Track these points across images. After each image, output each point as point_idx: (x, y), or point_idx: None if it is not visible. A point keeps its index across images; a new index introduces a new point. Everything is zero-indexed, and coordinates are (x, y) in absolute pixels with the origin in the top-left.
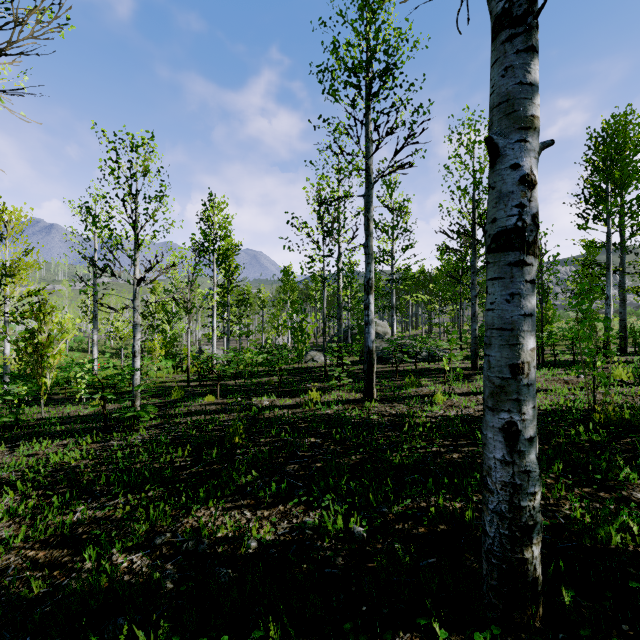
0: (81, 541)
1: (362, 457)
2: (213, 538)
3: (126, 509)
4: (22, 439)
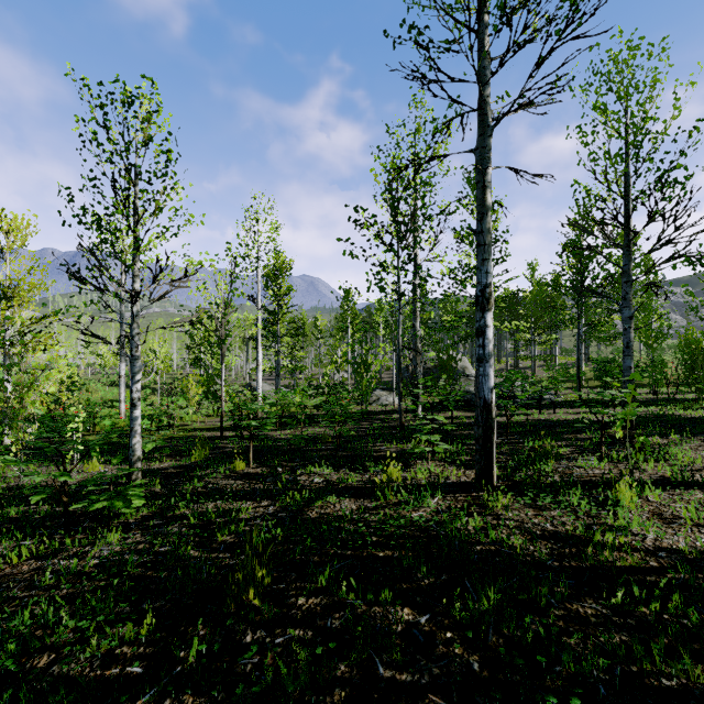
0: None
1: None
2: None
3: None
4: None
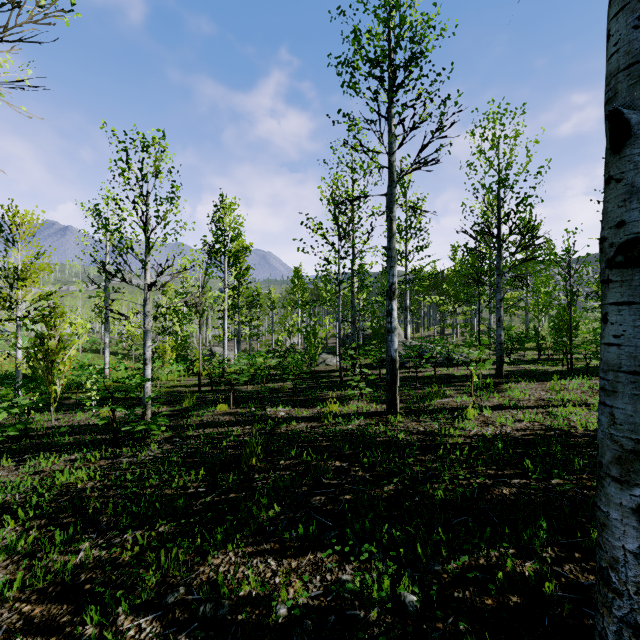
0: (83, 593)
1: (396, 488)
2: (234, 598)
3: (134, 550)
4: (30, 452)
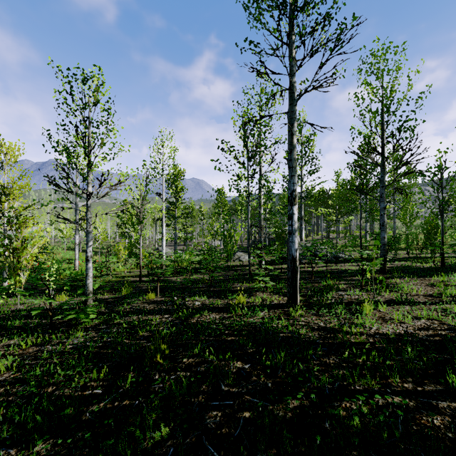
0: None
1: (301, 404)
2: None
3: None
4: None
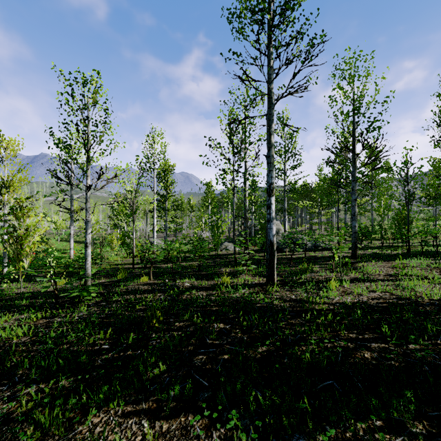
0: None
1: (269, 349)
2: None
3: (29, 405)
4: None
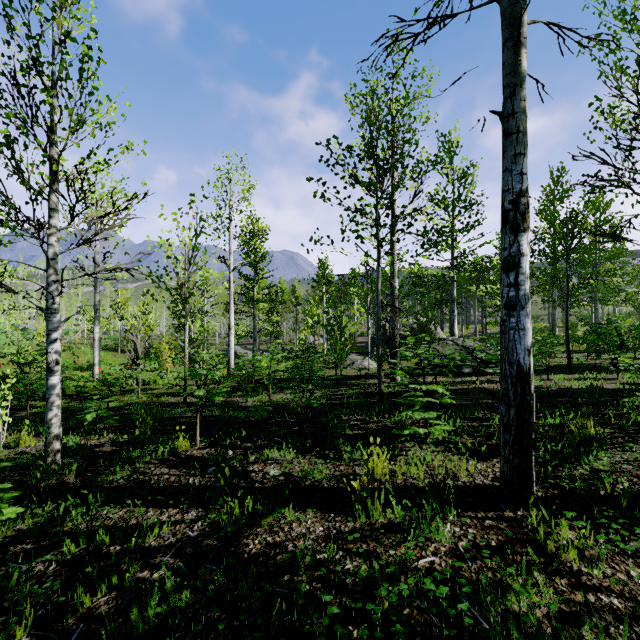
0: None
1: None
2: None
3: None
4: None
